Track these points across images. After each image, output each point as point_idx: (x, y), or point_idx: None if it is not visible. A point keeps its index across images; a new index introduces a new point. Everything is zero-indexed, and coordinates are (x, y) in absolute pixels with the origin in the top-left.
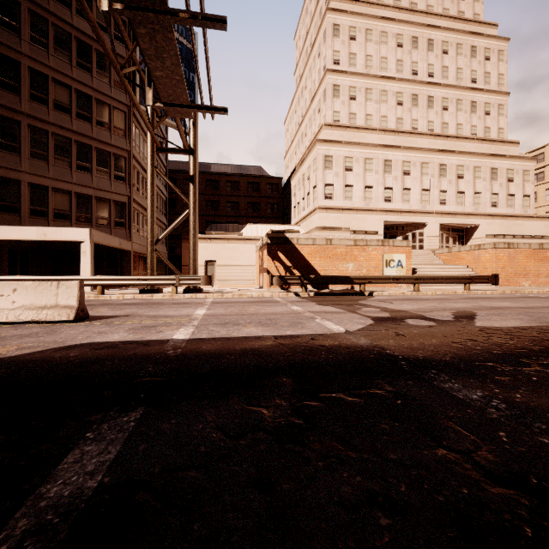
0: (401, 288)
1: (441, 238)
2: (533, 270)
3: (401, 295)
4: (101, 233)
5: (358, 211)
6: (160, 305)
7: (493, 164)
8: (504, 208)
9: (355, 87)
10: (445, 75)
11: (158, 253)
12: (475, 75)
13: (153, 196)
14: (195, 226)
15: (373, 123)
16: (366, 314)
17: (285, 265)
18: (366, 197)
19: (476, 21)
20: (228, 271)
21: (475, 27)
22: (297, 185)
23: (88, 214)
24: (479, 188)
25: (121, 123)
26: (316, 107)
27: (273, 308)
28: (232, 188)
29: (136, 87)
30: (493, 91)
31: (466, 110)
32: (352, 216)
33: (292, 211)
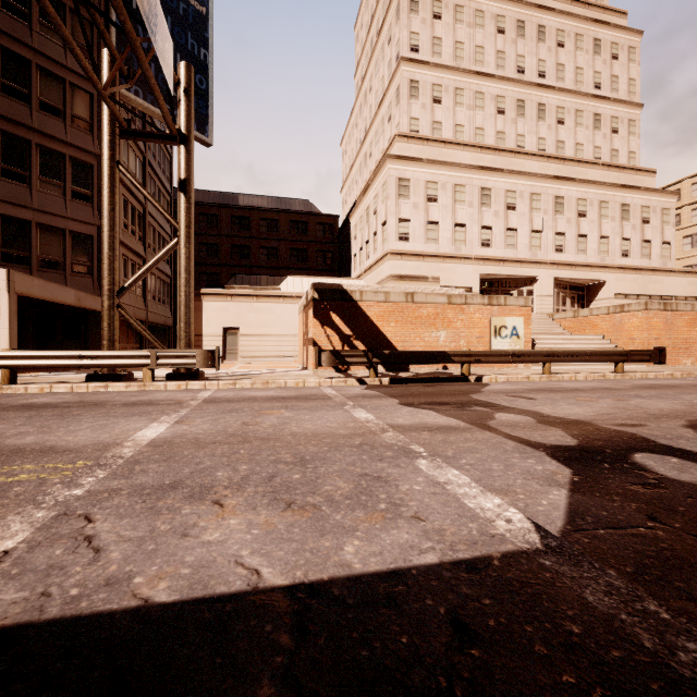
0: (516, 369)
1: (556, 299)
2: None
3: (528, 381)
4: (35, 279)
5: (446, 259)
6: (89, 410)
7: (624, 198)
8: (638, 259)
9: (440, 86)
10: (561, 75)
11: (122, 311)
12: (599, 79)
13: (112, 213)
14: (188, 265)
15: (465, 138)
16: (520, 435)
17: (341, 333)
18: (456, 240)
19: (600, 5)
20: (258, 343)
21: (599, 14)
22: (358, 224)
23: (24, 250)
24: (607, 230)
25: (84, 110)
26: (386, 114)
27: (316, 416)
28: (268, 228)
29: None
30: (622, 101)
31: (587, 125)
32: (437, 266)
33: (352, 260)
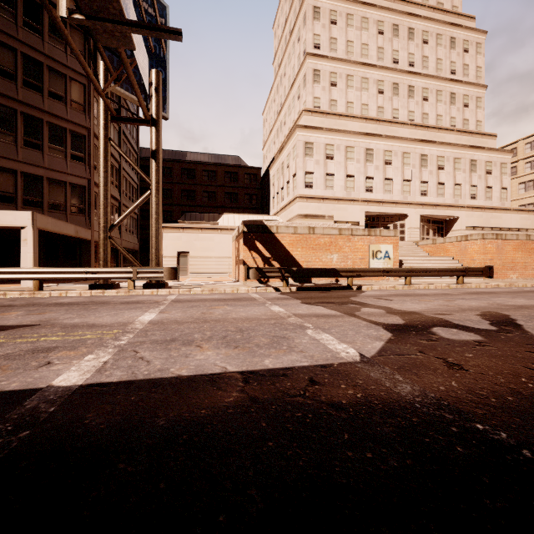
0: (388, 281)
1: (422, 230)
2: (521, 262)
3: (393, 289)
4: (49, 218)
5: (340, 201)
6: (102, 306)
7: (472, 156)
8: (483, 201)
9: (336, 73)
10: (425, 65)
11: (112, 241)
12: (454, 67)
13: (106, 174)
14: (157, 209)
15: (354, 111)
16: (372, 319)
17: (263, 256)
18: (348, 187)
19: (455, 12)
20: (202, 263)
21: (454, 18)
22: (276, 175)
23: (38, 197)
24: (459, 179)
25: (79, 96)
26: (296, 94)
27: (247, 309)
28: (208, 177)
29: (98, 57)
30: (472, 83)
31: (445, 101)
32: (334, 206)
33: (271, 201)
